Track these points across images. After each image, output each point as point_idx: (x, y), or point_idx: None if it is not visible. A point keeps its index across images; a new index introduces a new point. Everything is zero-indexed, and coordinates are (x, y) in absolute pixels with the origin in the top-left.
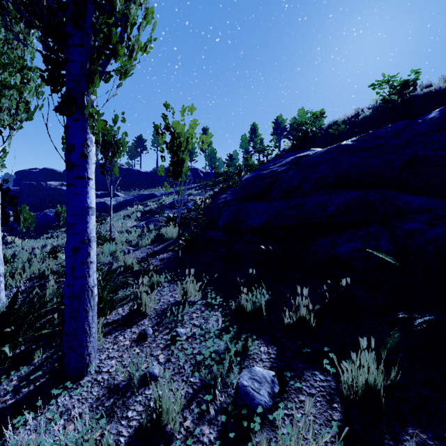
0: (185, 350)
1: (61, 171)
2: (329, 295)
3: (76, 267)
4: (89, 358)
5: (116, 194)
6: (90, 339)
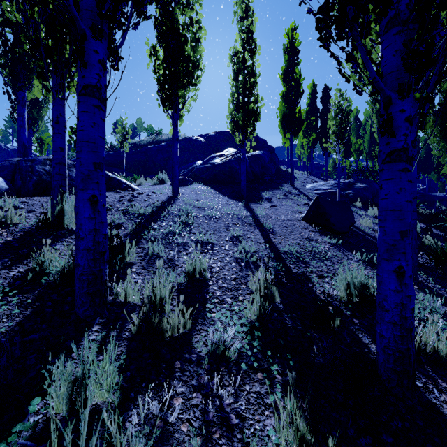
0: None
1: None
2: None
3: None
4: None
5: None
6: None
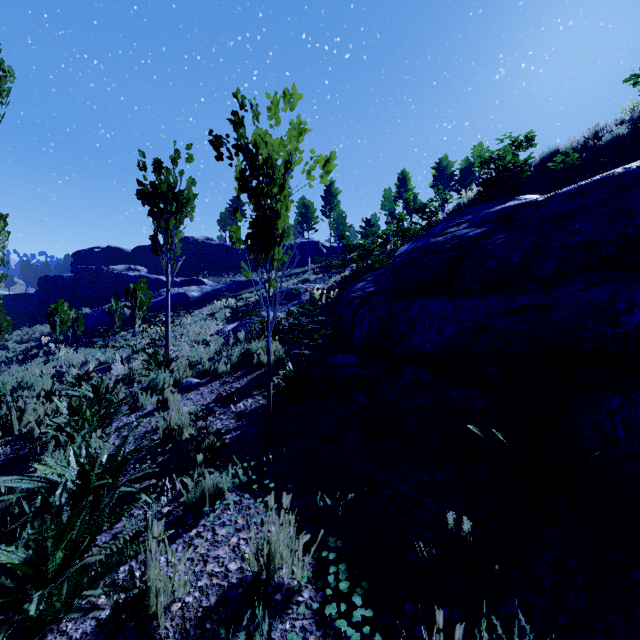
0: None
1: (130, 251)
2: None
3: None
4: None
5: (202, 281)
6: None
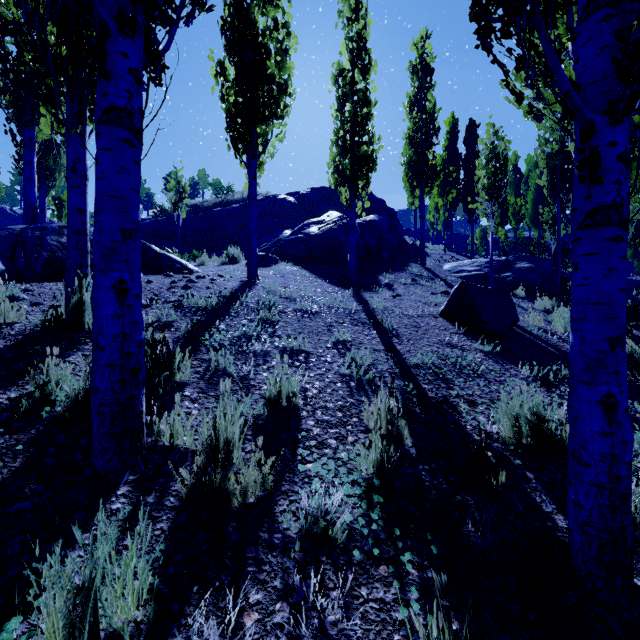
0: None
1: None
2: None
3: None
4: None
5: None
6: None
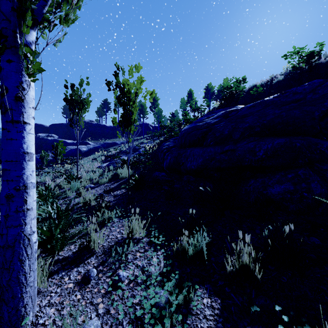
0: (126, 299)
1: (48, 126)
2: (271, 241)
3: (10, 215)
4: (25, 309)
5: (88, 142)
6: (27, 289)
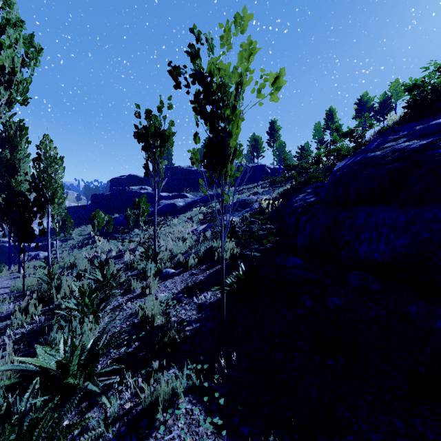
0: None
1: (142, 177)
2: None
3: None
4: None
5: (185, 195)
6: None
